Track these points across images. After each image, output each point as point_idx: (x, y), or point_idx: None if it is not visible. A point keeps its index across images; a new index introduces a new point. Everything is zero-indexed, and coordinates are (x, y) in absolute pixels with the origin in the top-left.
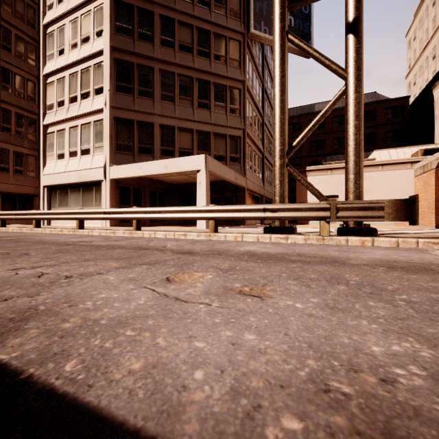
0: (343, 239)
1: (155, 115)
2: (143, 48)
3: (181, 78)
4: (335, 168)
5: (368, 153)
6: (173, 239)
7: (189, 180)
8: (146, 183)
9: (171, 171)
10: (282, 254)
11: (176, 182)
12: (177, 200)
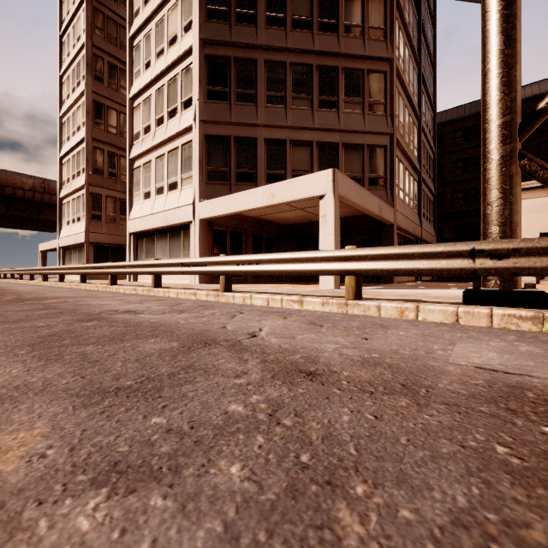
0: None
1: (258, 126)
2: (243, 34)
3: (295, 69)
4: None
5: None
6: (277, 311)
7: (307, 217)
8: (248, 224)
9: (280, 201)
10: None
11: (289, 222)
12: (290, 247)
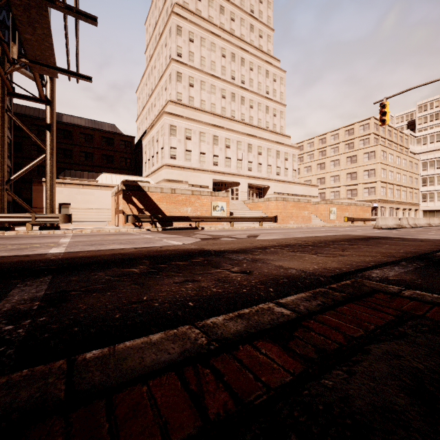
0: (39, 231)
1: None
2: None
3: None
4: (68, 183)
5: (99, 174)
6: None
7: None
8: None
9: None
10: None
11: None
12: None
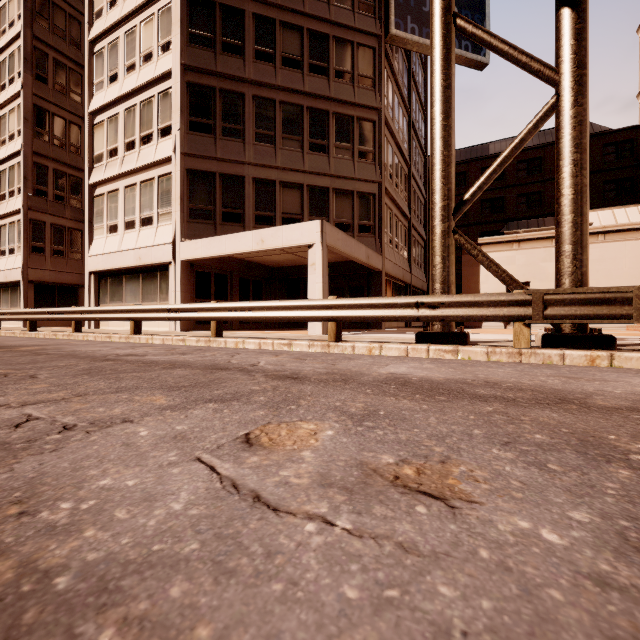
0: (557, 353)
1: (246, 164)
2: (229, 65)
3: (285, 108)
4: (524, 239)
5: None
6: (270, 352)
7: (297, 260)
8: (234, 266)
9: (270, 247)
10: (457, 381)
11: (278, 265)
12: (279, 292)
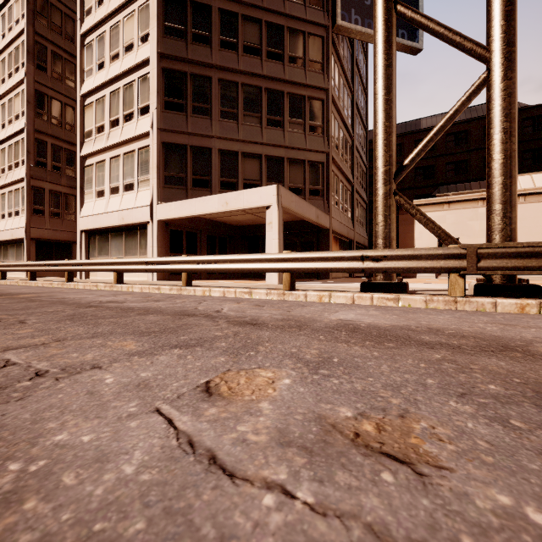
0: (489, 301)
1: (213, 138)
2: (198, 53)
3: (246, 89)
4: (454, 201)
5: None
6: (232, 299)
7: (257, 220)
8: (202, 225)
9: (233, 209)
10: (402, 328)
11: (240, 224)
12: (241, 247)
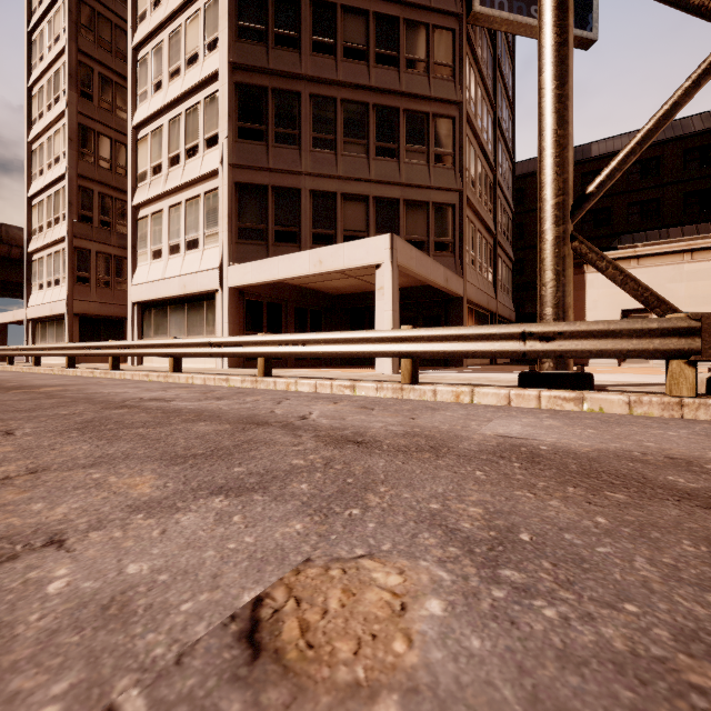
0: None
1: (303, 175)
2: (283, 60)
3: (347, 107)
4: (645, 255)
5: None
6: (327, 397)
7: (362, 286)
8: (289, 294)
9: (329, 269)
10: (619, 456)
11: (340, 292)
12: (341, 323)
